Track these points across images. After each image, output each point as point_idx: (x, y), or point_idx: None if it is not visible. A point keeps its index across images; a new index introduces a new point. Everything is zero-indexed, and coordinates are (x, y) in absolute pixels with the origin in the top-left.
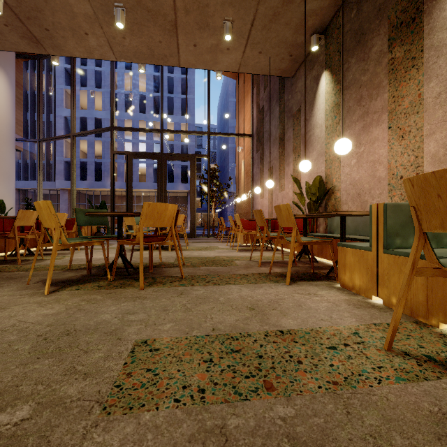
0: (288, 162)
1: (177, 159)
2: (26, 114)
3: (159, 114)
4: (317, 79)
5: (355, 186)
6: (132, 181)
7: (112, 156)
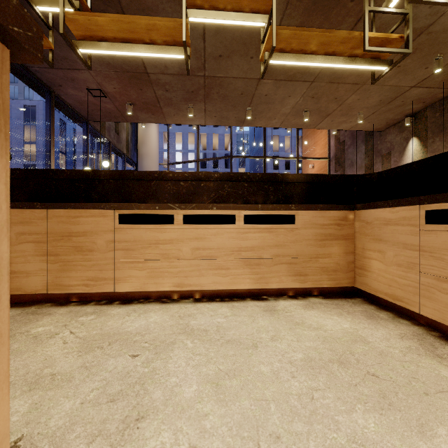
0: None
1: None
2: None
3: (205, 127)
4: (407, 139)
5: None
6: None
7: None
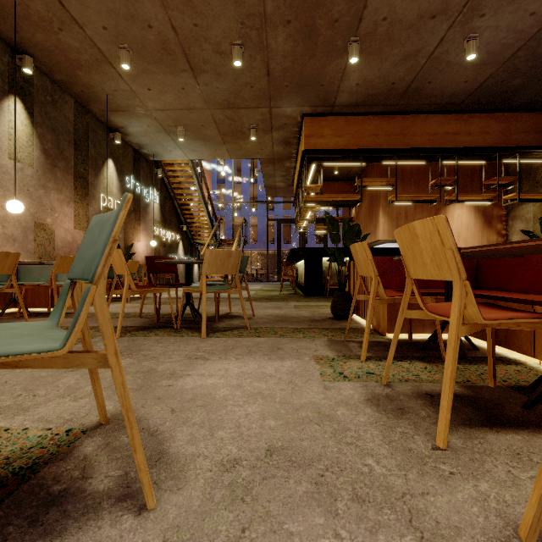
0: None
1: None
2: None
3: None
4: None
5: None
6: None
7: None
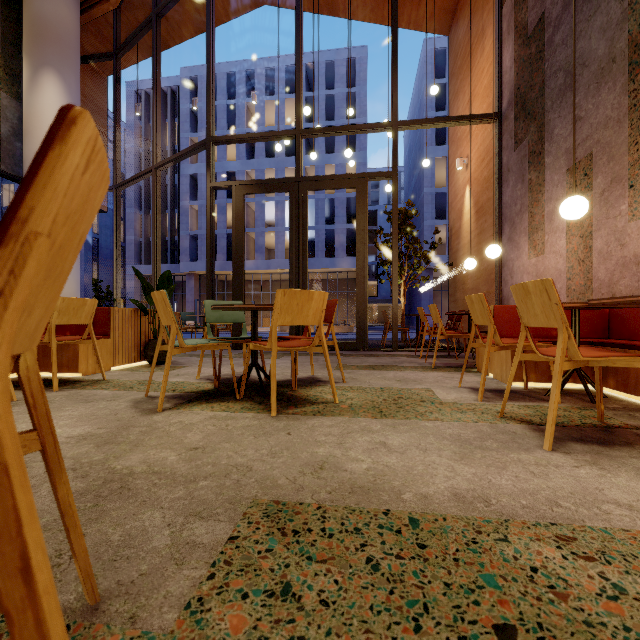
0: None
1: (329, 187)
2: (149, 179)
3: None
4: None
5: None
6: (243, 239)
7: (208, 193)
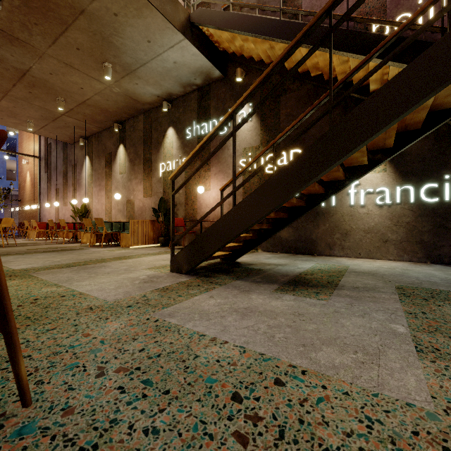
0: (69, 190)
1: None
2: None
3: None
4: (84, 156)
5: (97, 211)
6: None
7: None
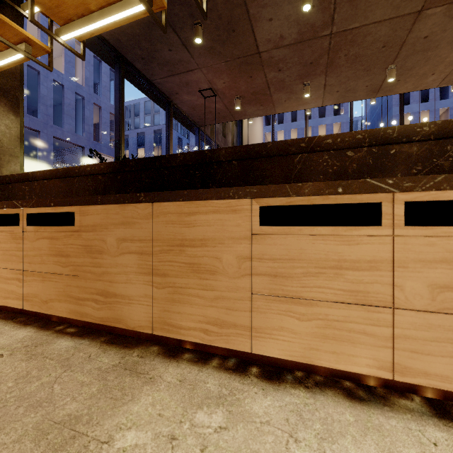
0: None
1: None
2: (202, 142)
3: (310, 119)
4: None
5: None
6: None
7: None
